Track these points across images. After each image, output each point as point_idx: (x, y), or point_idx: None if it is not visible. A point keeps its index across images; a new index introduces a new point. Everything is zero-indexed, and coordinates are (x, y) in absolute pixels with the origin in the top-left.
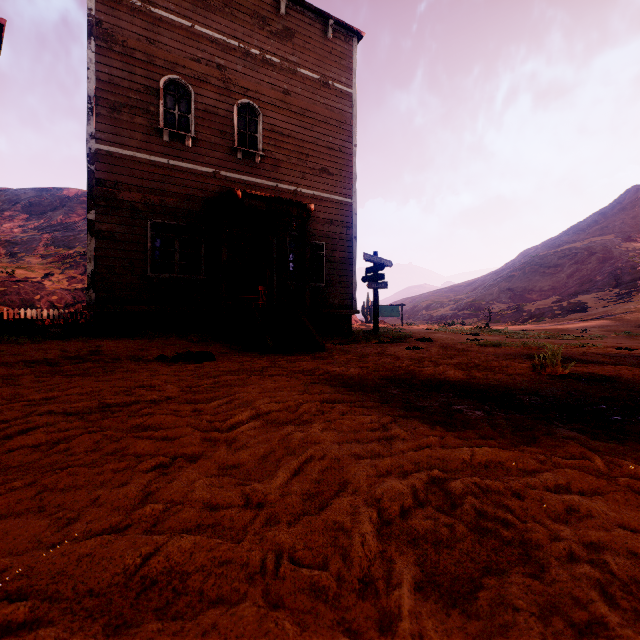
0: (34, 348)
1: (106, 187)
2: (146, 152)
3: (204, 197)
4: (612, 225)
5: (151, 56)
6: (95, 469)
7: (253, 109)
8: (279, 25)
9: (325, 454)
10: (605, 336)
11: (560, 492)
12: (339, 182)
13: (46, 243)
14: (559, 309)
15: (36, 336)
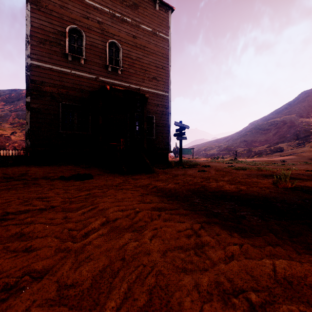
0: None
1: (36, 84)
2: (59, 66)
3: (90, 91)
4: (294, 110)
5: (61, 14)
6: None
7: (117, 45)
8: (130, 2)
9: (153, 269)
10: (295, 164)
11: None
12: (162, 84)
13: (13, 117)
14: (269, 150)
15: None
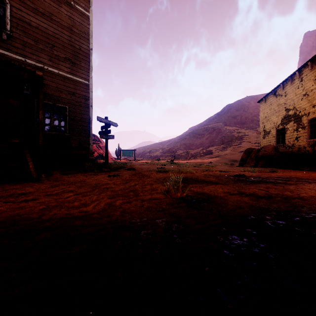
0: None
1: None
2: None
3: None
4: (221, 119)
5: None
6: None
7: None
8: None
9: None
10: (217, 165)
11: None
12: (79, 69)
13: None
14: (202, 153)
15: None
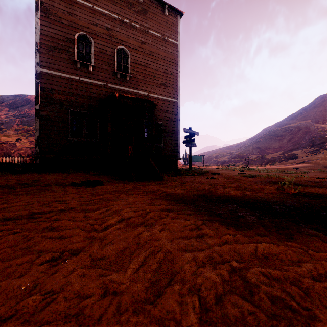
0: (2, 178)
1: (45, 91)
2: (67, 73)
3: (99, 98)
4: (309, 115)
5: (70, 22)
6: (6, 262)
7: (125, 51)
8: (139, 7)
9: (162, 249)
10: (308, 171)
11: (322, 280)
12: (171, 91)
13: (18, 123)
14: (283, 158)
15: (5, 172)
